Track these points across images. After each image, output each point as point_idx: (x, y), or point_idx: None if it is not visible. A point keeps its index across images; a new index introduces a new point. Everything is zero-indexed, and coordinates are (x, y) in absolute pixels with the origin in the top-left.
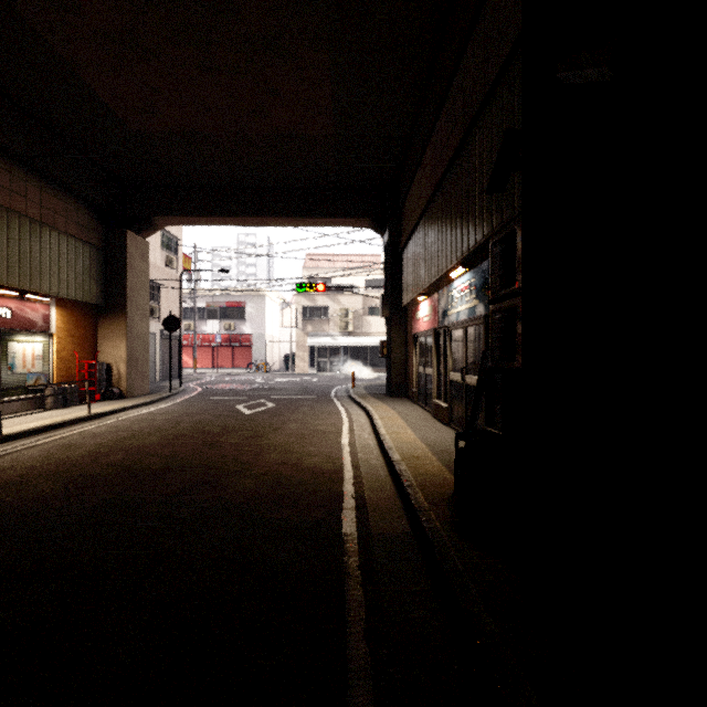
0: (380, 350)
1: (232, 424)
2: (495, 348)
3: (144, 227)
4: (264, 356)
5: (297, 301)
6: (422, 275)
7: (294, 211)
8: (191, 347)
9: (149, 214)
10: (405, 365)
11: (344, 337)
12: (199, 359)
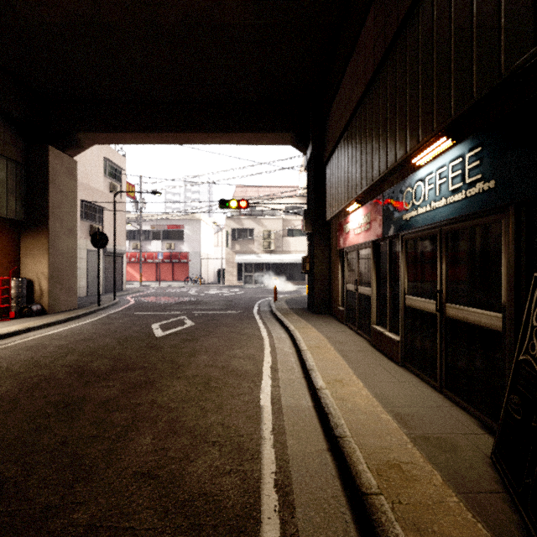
0: (302, 266)
1: (129, 356)
2: None
3: (68, 143)
4: (199, 271)
5: (227, 224)
6: (356, 179)
7: (216, 126)
8: (138, 263)
9: (72, 130)
10: (329, 281)
11: (267, 255)
12: (145, 273)
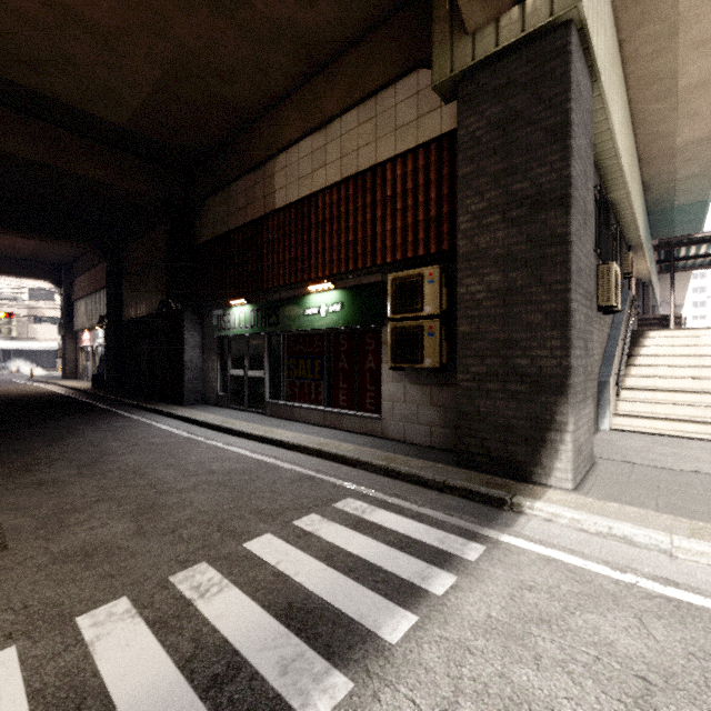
0: (58, 354)
1: None
2: (105, 355)
3: None
4: None
5: None
6: (86, 322)
7: None
8: None
9: None
10: (76, 362)
11: (6, 341)
12: None
